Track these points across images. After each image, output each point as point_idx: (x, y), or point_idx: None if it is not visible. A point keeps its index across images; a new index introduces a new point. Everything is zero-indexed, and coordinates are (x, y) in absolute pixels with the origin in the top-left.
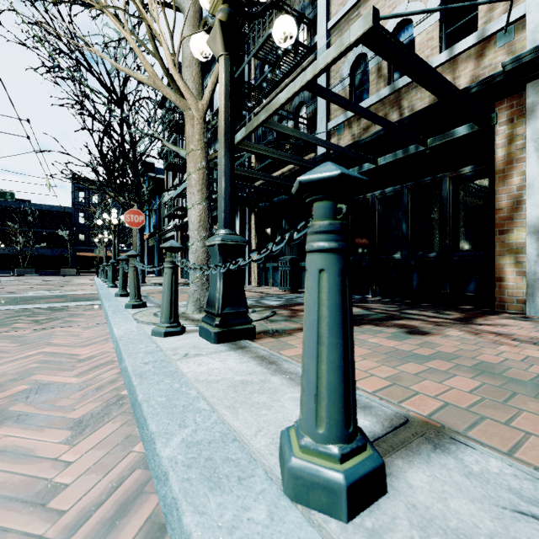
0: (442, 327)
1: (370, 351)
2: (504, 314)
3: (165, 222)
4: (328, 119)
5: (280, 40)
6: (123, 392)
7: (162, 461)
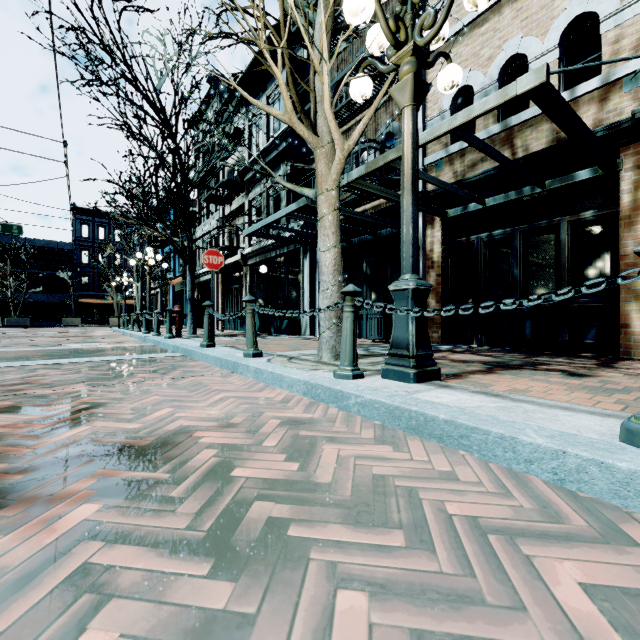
0: (593, 370)
1: (562, 388)
2: (635, 360)
3: (198, 263)
4: (425, 153)
5: (446, 87)
6: (376, 422)
7: (546, 445)
